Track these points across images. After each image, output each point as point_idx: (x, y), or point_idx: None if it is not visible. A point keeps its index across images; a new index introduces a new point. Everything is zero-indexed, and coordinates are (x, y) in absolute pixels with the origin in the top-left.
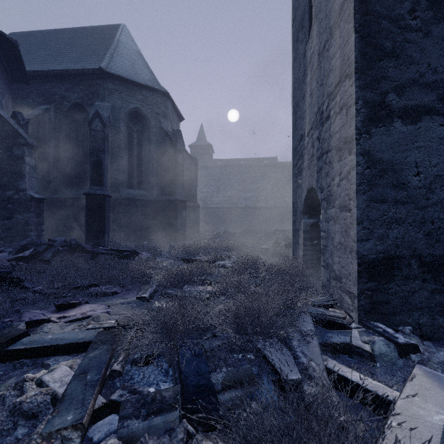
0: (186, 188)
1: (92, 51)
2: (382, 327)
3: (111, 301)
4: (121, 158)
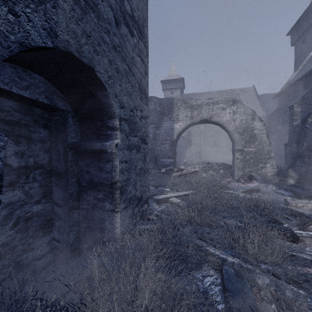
0: None
1: None
2: None
3: None
4: None
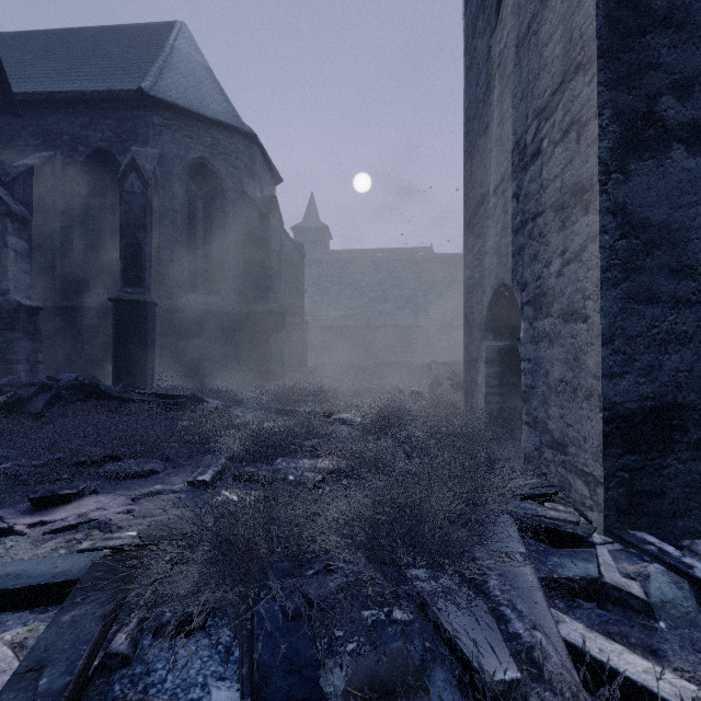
0: (287, 293)
1: (128, 63)
2: (654, 541)
3: (141, 488)
4: (175, 241)
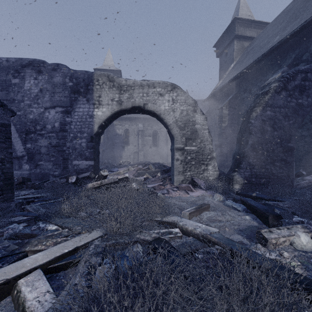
0: None
1: None
2: None
3: None
4: None
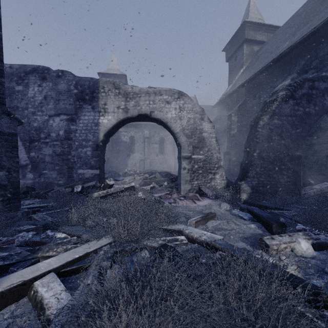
0: None
1: None
2: None
3: None
4: None
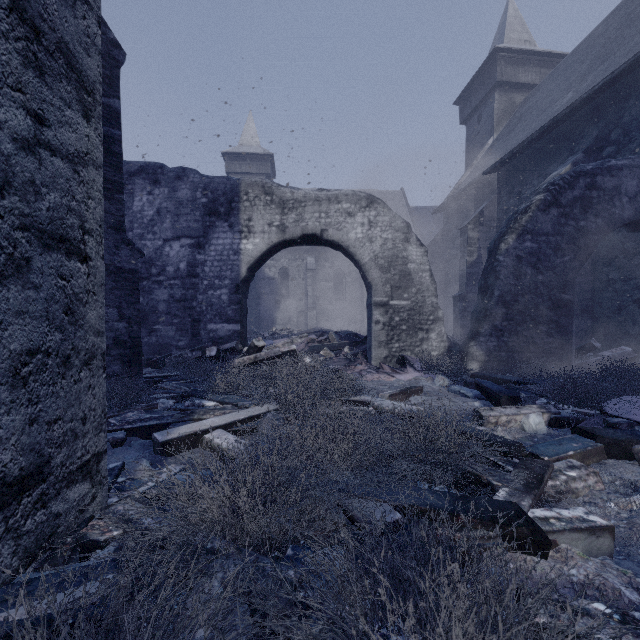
0: None
1: None
2: None
3: None
4: None
